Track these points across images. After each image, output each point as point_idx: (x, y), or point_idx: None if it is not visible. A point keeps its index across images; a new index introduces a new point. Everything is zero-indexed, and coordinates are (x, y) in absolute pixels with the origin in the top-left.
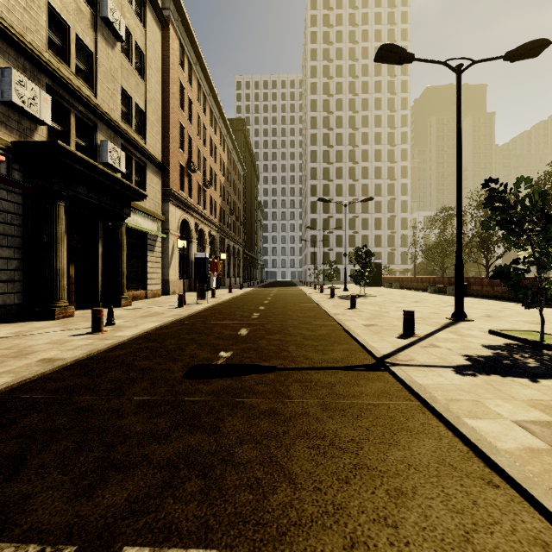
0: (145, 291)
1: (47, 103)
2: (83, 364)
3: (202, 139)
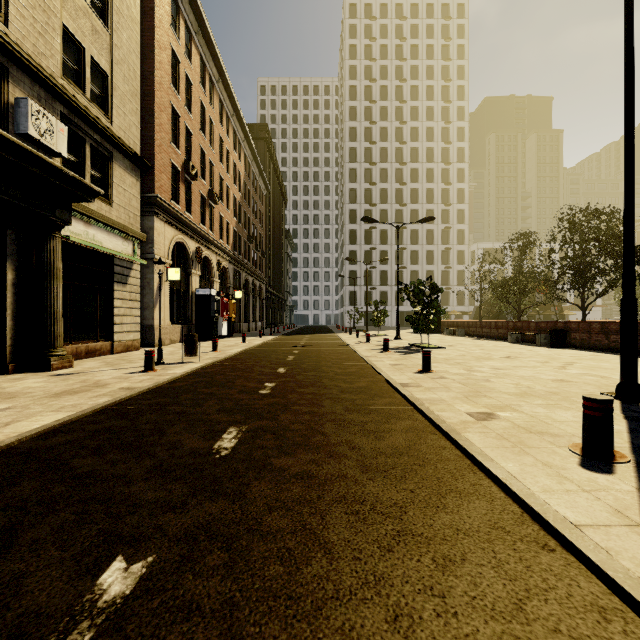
0: (110, 342)
1: None
2: None
3: (207, 137)
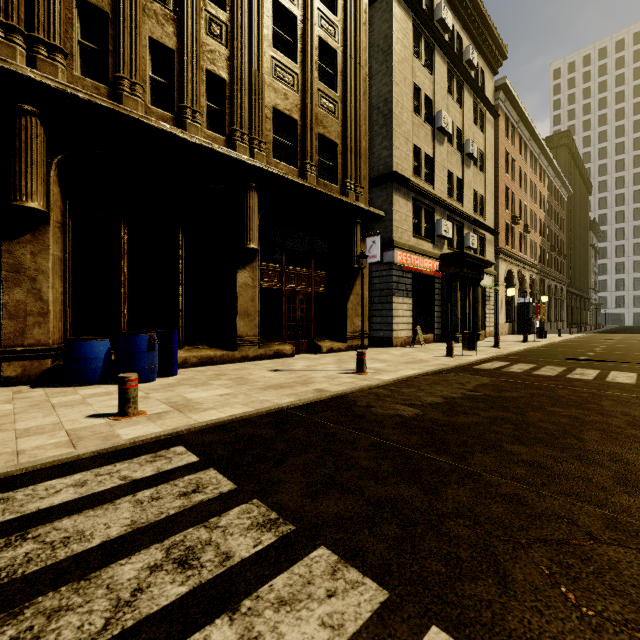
0: (484, 331)
1: (450, 227)
2: (513, 354)
3: (522, 188)
